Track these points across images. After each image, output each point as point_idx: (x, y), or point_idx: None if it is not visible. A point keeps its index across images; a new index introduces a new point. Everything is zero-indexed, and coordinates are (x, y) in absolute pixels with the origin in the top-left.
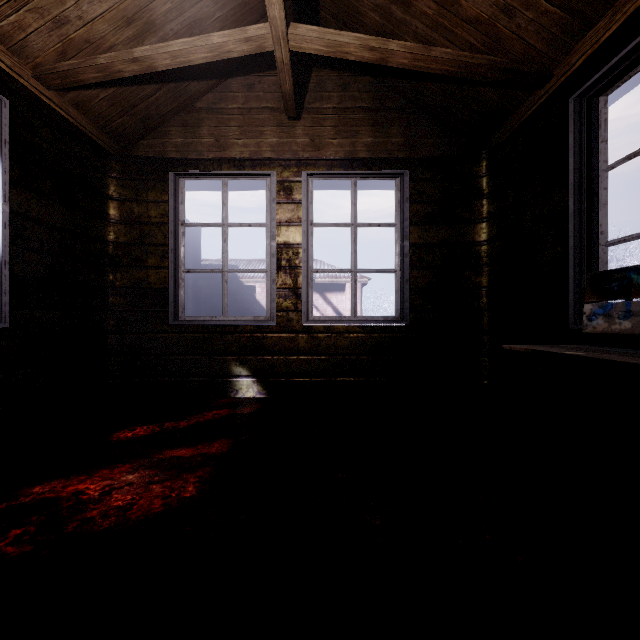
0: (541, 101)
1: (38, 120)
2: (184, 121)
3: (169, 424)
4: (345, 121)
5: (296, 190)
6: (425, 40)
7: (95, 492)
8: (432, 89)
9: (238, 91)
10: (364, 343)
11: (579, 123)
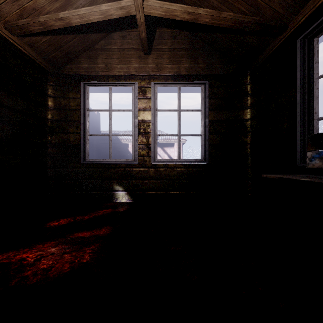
0: (281, 42)
1: (8, 52)
2: (89, 55)
3: (79, 217)
4: (174, 55)
5: (148, 92)
6: (217, 10)
7: (31, 259)
8: (221, 37)
9: (117, 39)
10: (184, 173)
11: (303, 53)
